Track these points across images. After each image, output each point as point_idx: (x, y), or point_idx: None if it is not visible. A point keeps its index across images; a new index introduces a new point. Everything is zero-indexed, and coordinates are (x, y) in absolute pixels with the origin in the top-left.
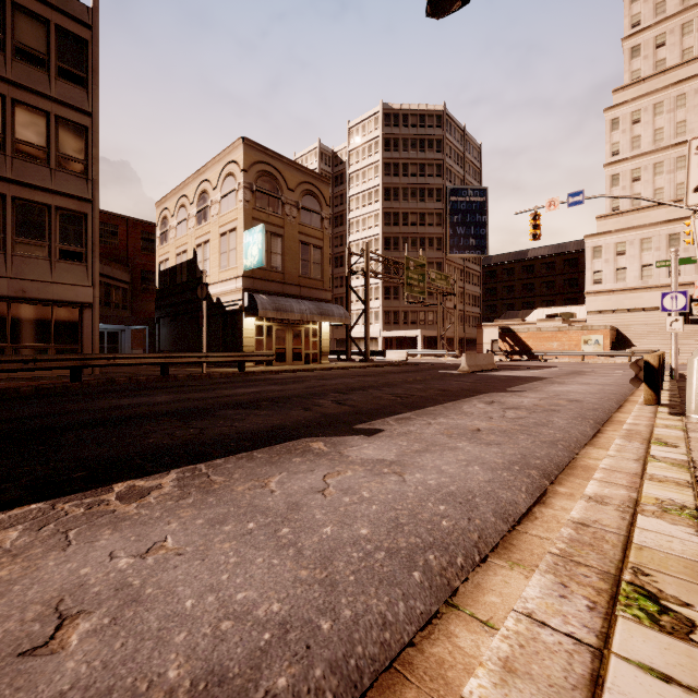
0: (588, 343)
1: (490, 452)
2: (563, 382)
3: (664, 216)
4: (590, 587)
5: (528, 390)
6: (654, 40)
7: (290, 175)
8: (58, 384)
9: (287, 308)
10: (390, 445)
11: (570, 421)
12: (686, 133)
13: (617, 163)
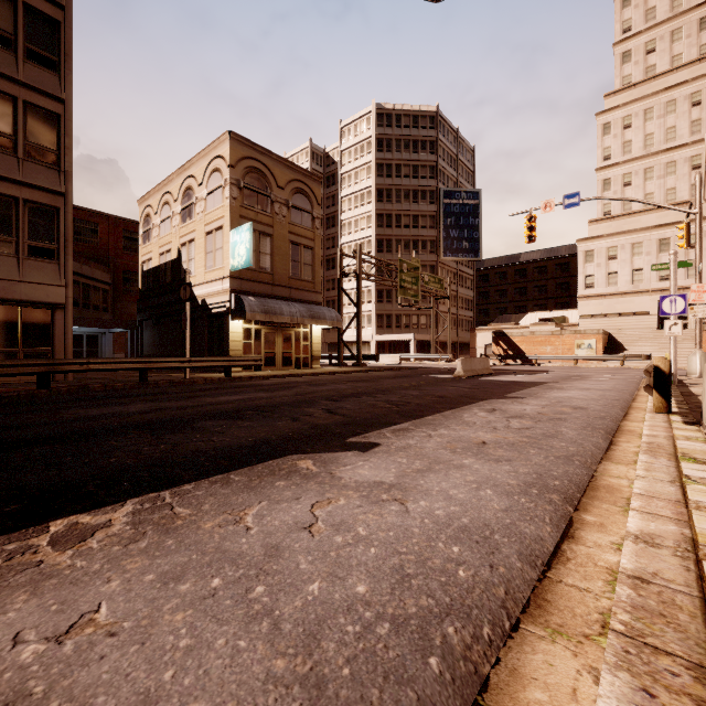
0: (581, 347)
1: (501, 470)
2: (562, 387)
3: (655, 221)
4: (686, 696)
5: (528, 397)
6: (645, 46)
7: (280, 172)
8: (22, 392)
9: (276, 310)
10: (389, 463)
11: (580, 432)
12: (676, 139)
13: (609, 167)
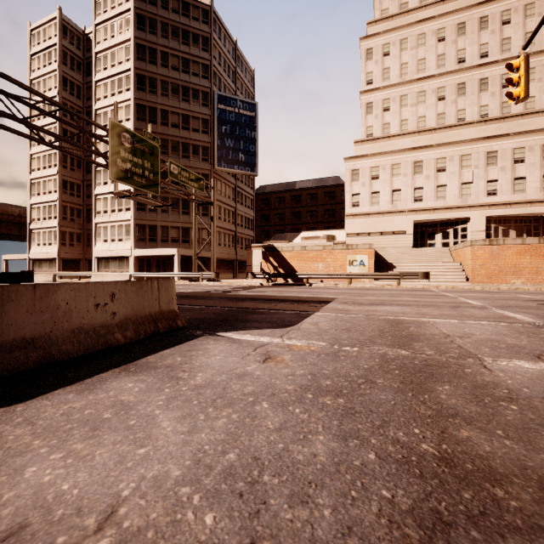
0: (353, 263)
1: None
2: None
3: (409, 145)
4: None
5: None
6: None
7: None
8: None
9: None
10: None
11: None
12: (425, 70)
13: (371, 91)
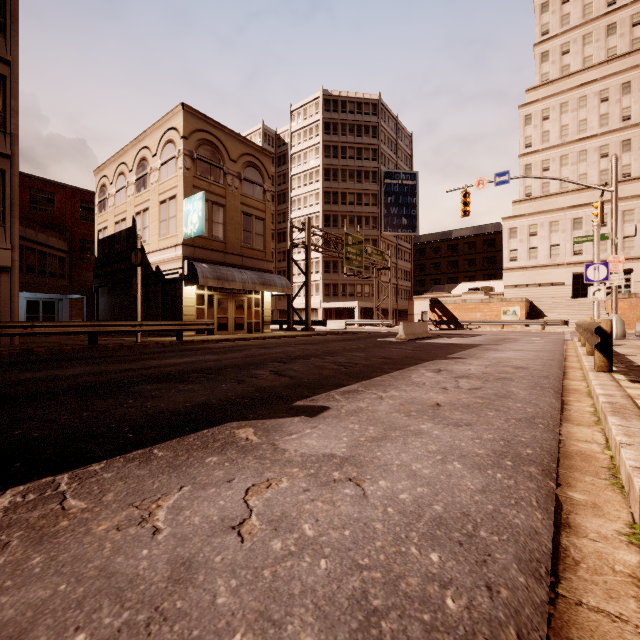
0: (507, 313)
1: (464, 437)
2: (497, 348)
3: (569, 202)
4: None
5: (469, 357)
6: (561, 48)
7: (232, 145)
8: None
9: (228, 277)
10: (339, 430)
11: (531, 391)
12: (587, 130)
13: (530, 154)
